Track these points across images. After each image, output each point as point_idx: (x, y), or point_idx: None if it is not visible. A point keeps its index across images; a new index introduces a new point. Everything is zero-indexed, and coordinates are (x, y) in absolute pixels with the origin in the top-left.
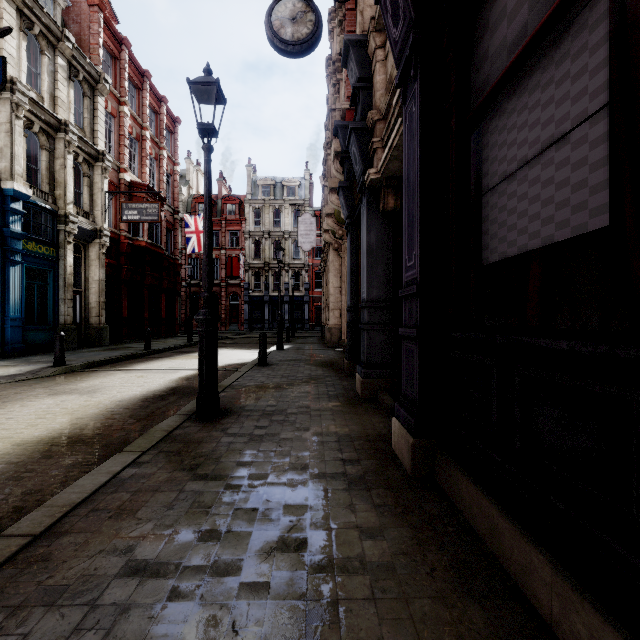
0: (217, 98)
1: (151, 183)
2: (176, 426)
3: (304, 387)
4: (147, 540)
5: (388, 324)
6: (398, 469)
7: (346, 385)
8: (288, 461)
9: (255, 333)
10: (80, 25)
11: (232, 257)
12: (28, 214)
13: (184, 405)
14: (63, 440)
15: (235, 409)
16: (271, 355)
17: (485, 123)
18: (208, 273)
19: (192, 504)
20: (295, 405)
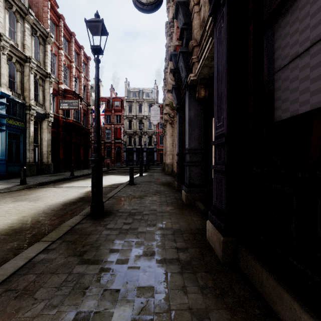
0: (102, 31)
1: (75, 90)
2: (77, 223)
3: (153, 197)
4: (35, 320)
5: (200, 162)
6: (212, 256)
7: (176, 196)
8: (142, 249)
9: (129, 167)
10: (38, 8)
11: (117, 128)
12: (10, 105)
13: (85, 208)
14: (10, 231)
15: (113, 211)
16: (136, 179)
17: (277, 23)
18: (97, 133)
19: (75, 285)
20: (148, 209)
